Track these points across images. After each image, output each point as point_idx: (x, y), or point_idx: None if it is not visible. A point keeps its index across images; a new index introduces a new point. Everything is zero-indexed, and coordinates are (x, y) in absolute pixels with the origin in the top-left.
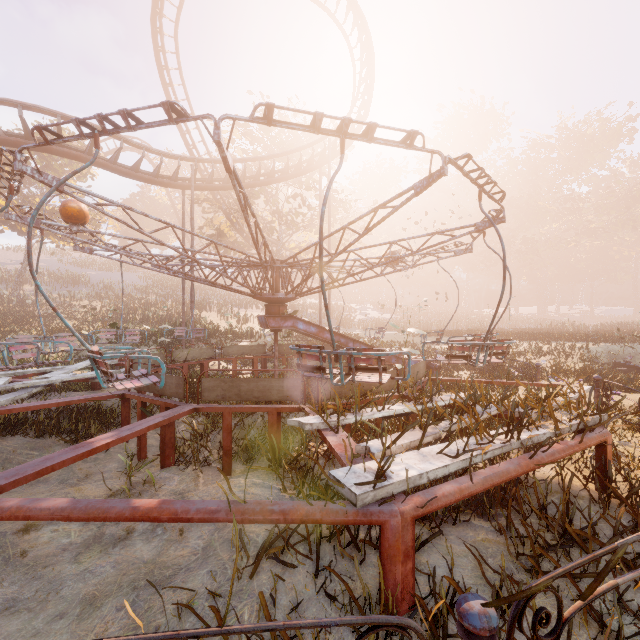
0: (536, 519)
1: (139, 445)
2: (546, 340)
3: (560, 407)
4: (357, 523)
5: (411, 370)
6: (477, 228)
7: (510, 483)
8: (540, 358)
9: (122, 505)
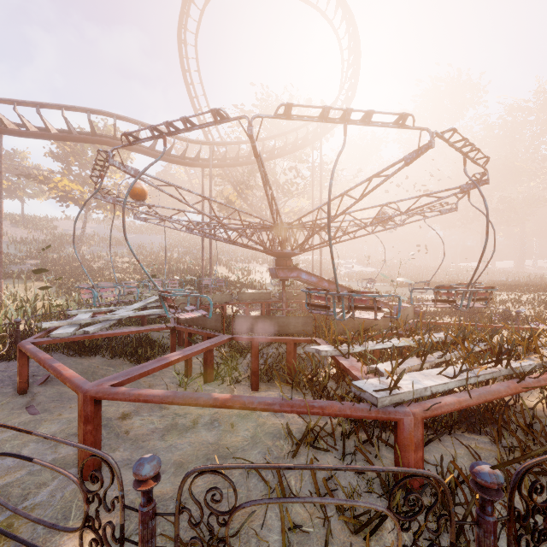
0: (523, 436)
1: (186, 365)
2: (525, 291)
3: (543, 345)
4: (378, 419)
5: (402, 313)
6: (462, 191)
7: (499, 404)
8: (519, 307)
9: (206, 396)
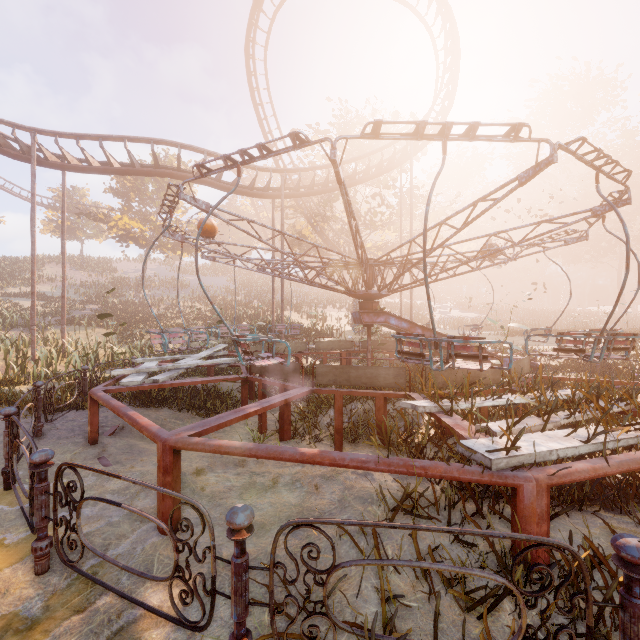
0: None
1: (260, 421)
2: None
3: None
4: (492, 483)
5: (515, 365)
6: (594, 215)
7: None
8: None
9: (292, 450)
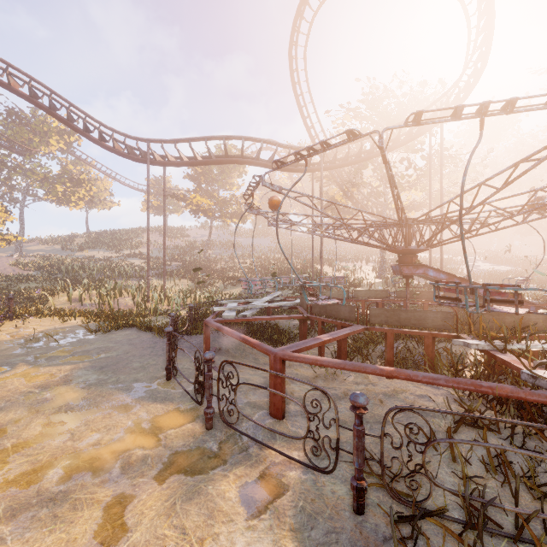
0: None
1: (320, 351)
2: None
3: None
4: None
5: None
6: None
7: None
8: None
9: (373, 366)
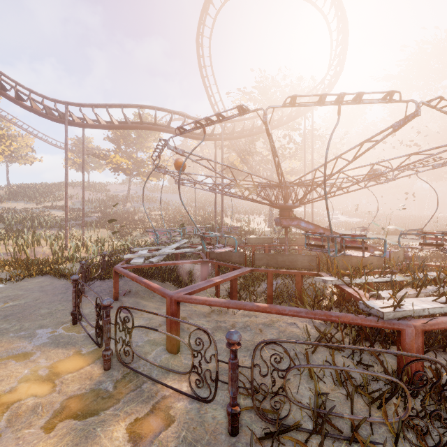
0: None
1: (216, 289)
2: None
3: None
4: (384, 327)
5: (394, 255)
6: None
7: None
8: None
9: (251, 304)
